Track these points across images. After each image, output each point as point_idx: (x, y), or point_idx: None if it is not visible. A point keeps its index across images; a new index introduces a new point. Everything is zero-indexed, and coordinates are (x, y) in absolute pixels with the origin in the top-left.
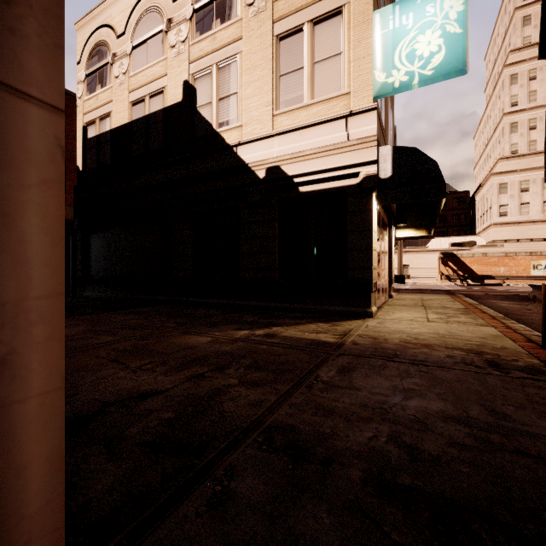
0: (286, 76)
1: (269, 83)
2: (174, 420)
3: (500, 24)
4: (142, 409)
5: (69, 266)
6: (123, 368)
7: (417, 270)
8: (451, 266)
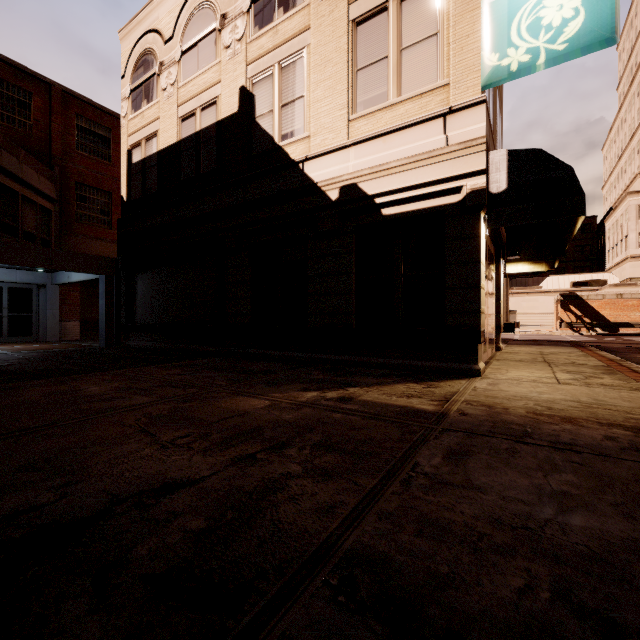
0: (365, 70)
1: (343, 80)
2: (205, 533)
3: (639, 1)
4: (163, 510)
5: (112, 311)
6: (151, 443)
7: (528, 317)
8: (574, 311)
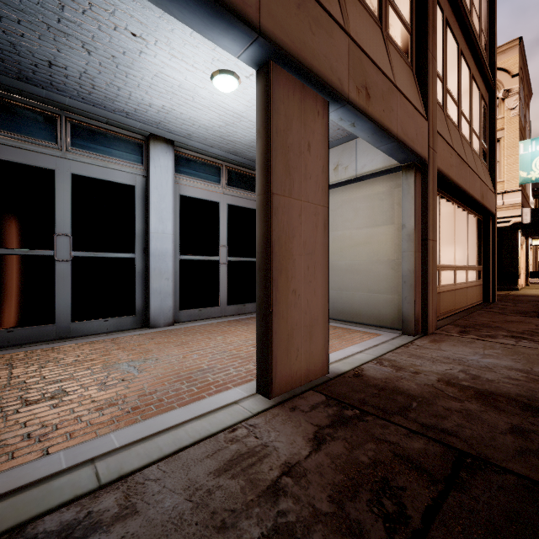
0: None
1: None
2: None
3: None
4: None
5: None
6: None
7: None
8: None
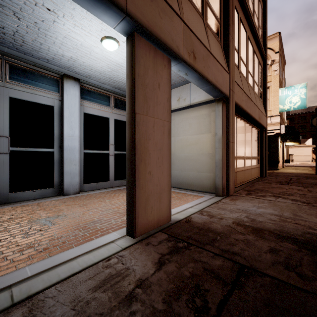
0: None
1: None
2: None
3: None
4: None
5: None
6: None
7: (298, 157)
8: None
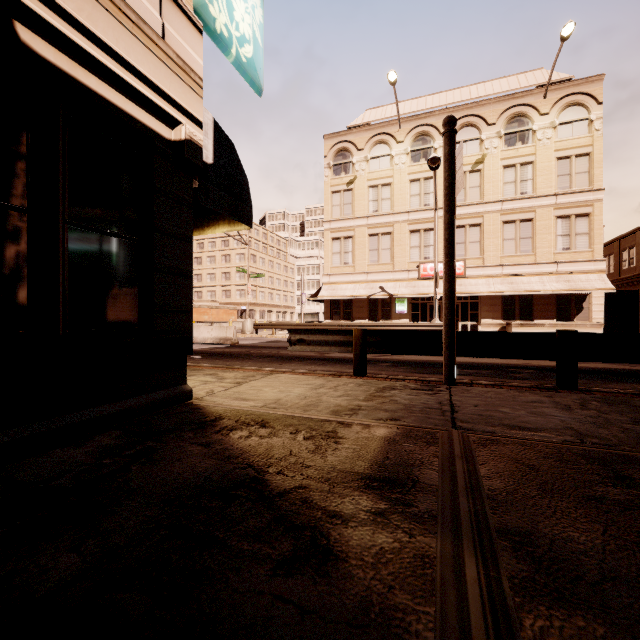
0: None
1: None
2: None
3: None
4: None
5: None
6: None
7: None
8: None
